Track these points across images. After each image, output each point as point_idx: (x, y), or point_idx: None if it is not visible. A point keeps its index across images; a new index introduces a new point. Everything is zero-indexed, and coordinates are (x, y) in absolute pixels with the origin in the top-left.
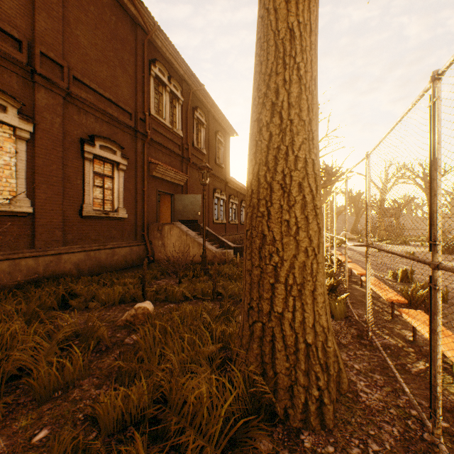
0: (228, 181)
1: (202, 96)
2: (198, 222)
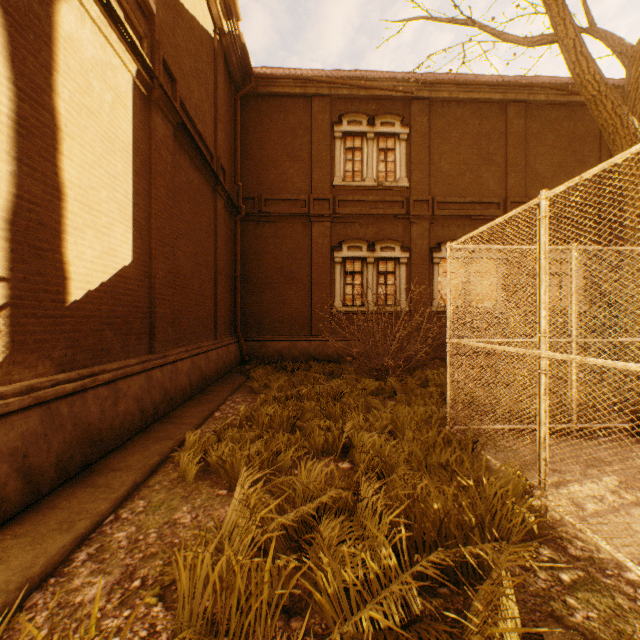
0: None
1: None
2: None
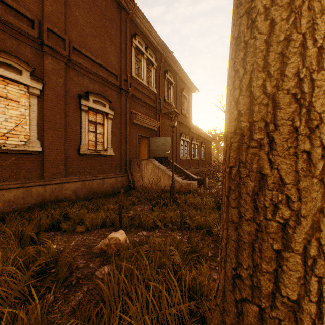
0: (191, 127)
1: (171, 62)
2: (168, 158)
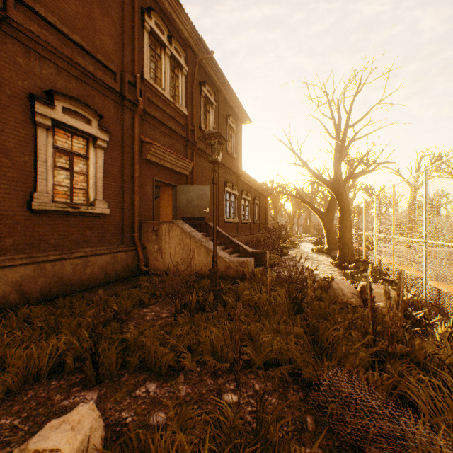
0: (240, 174)
1: (211, 70)
2: (206, 220)
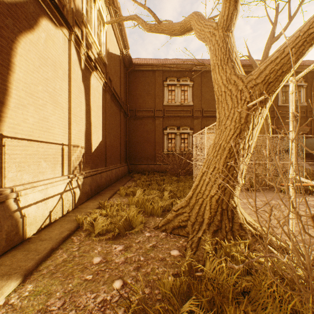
0: None
1: None
2: None
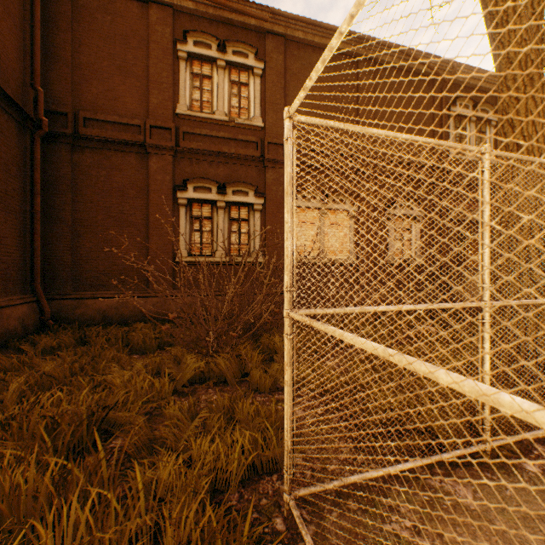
0: None
1: None
2: None
